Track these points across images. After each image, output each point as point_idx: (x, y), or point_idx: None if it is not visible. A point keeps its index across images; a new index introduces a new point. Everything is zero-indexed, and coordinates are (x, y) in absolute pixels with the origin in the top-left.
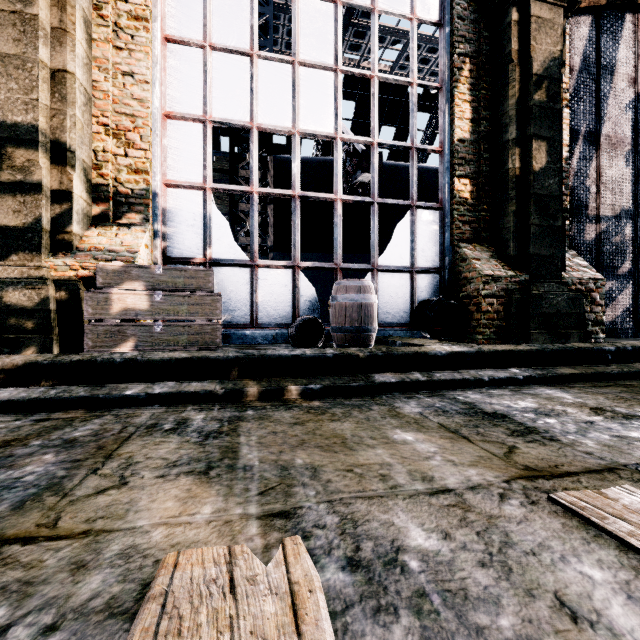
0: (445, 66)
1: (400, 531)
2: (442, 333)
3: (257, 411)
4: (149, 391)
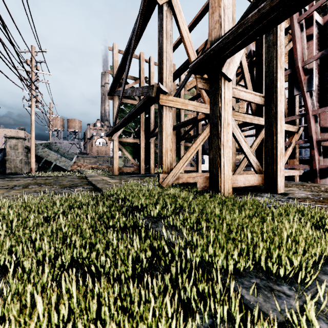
0: None
1: None
2: None
3: None
4: None
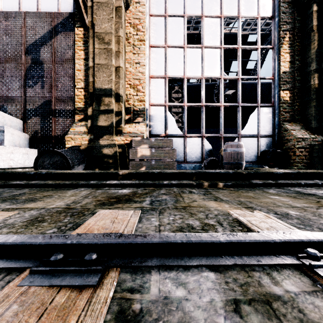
0: (275, 37)
1: (286, 211)
2: (274, 166)
3: (212, 190)
4: (171, 182)
